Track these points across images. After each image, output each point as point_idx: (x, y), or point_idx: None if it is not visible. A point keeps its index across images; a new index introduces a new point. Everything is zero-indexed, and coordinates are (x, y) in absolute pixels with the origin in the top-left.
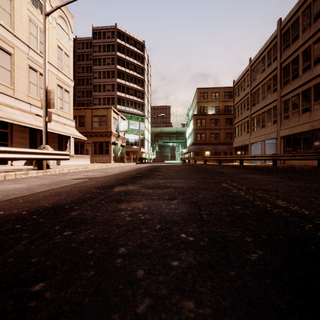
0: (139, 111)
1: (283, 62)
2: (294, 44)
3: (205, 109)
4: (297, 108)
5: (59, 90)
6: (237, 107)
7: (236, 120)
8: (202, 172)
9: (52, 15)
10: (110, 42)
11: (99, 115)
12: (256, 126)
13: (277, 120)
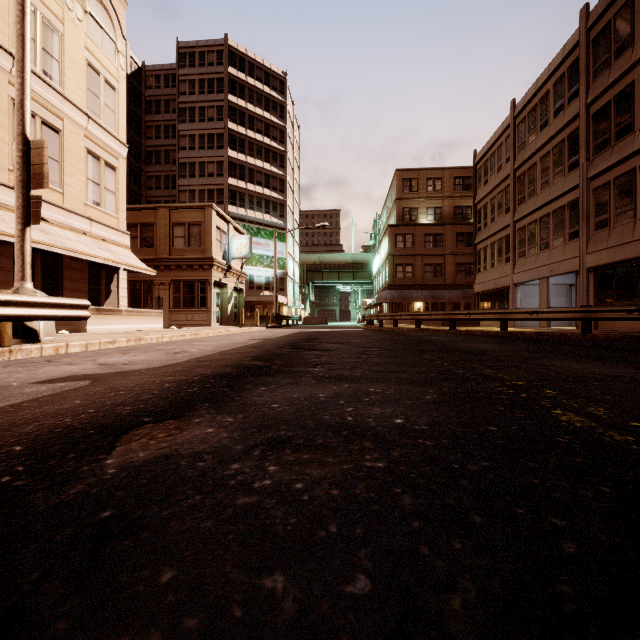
0: (275, 218)
1: (593, 101)
2: (623, 59)
3: (413, 214)
4: (629, 202)
5: (91, 164)
6: (483, 207)
7: (480, 236)
8: (429, 353)
9: None
10: (214, 74)
11: (185, 222)
12: (528, 246)
13: (580, 231)
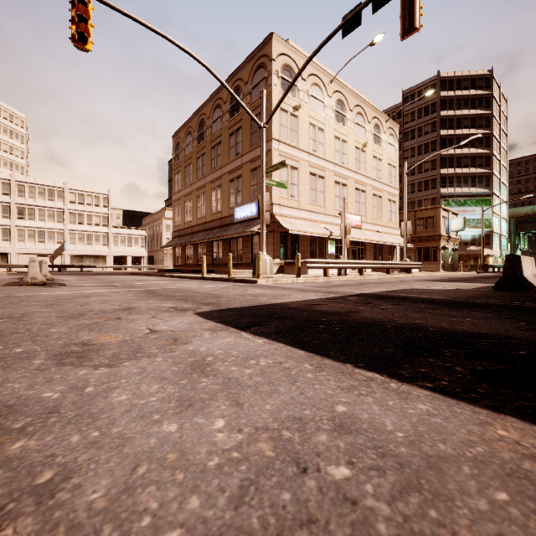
0: (480, 188)
1: None
2: None
3: None
4: None
5: (388, 204)
6: None
7: None
8: None
9: (384, 140)
10: (428, 102)
11: (424, 217)
12: None
13: None
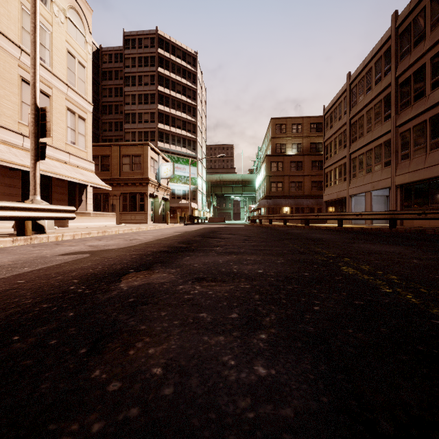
0: (189, 150)
1: (400, 75)
2: (418, 48)
3: (282, 148)
4: (422, 142)
5: (69, 117)
6: (329, 144)
7: (327, 163)
8: (287, 240)
9: (58, 5)
10: (148, 53)
11: (130, 154)
12: (358, 170)
13: (391, 161)
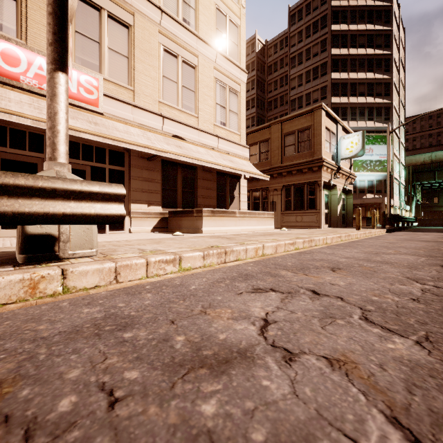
0: (378, 123)
1: None
2: None
3: None
4: None
5: (218, 91)
6: None
7: None
8: None
9: None
10: (318, 16)
11: (295, 130)
12: None
13: None
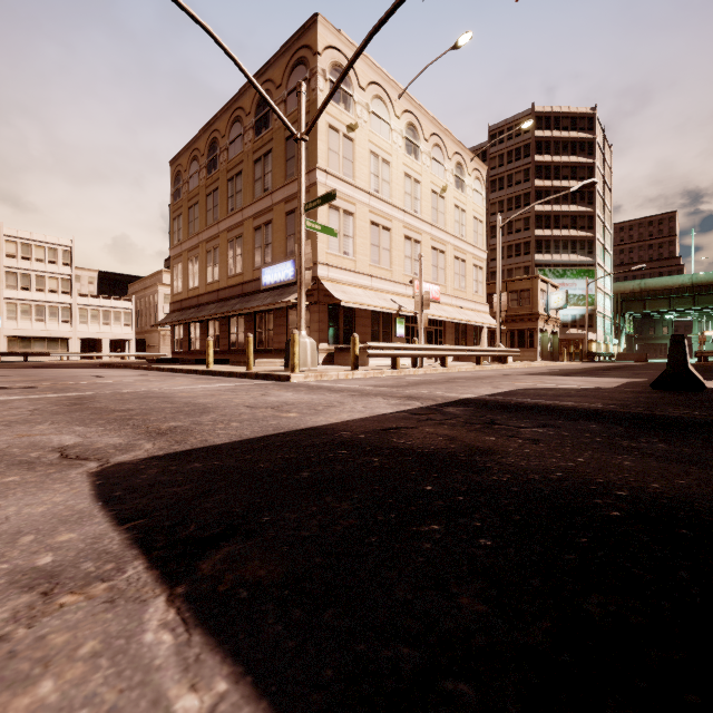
0: (582, 256)
1: None
2: None
3: None
4: None
5: (474, 271)
6: None
7: None
8: None
9: (469, 185)
10: (520, 143)
11: (518, 289)
12: None
13: None
